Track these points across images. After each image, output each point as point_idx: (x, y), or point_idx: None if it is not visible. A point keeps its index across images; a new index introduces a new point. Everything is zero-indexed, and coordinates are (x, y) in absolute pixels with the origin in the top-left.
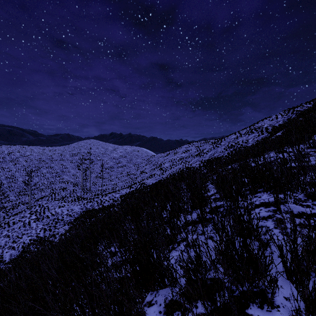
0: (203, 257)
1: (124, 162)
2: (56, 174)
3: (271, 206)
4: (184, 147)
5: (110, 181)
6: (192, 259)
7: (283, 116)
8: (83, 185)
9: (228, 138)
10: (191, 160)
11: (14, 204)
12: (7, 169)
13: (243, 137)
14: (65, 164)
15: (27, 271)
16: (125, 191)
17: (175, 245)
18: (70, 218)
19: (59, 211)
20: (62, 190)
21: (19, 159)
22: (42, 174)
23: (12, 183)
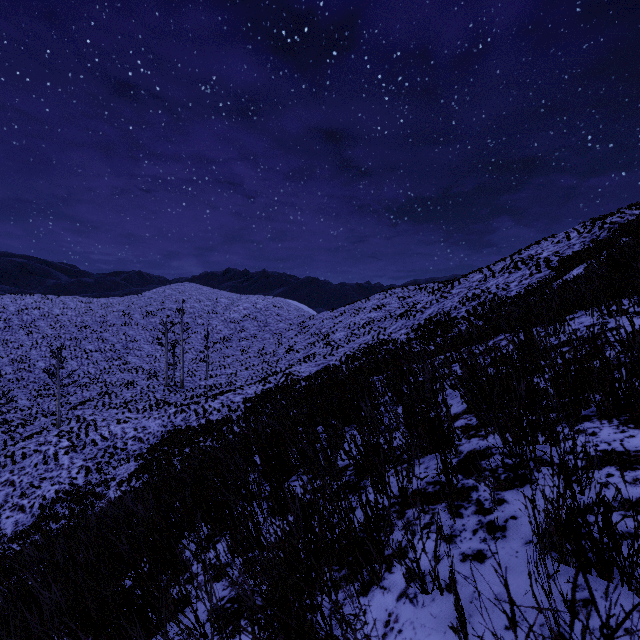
0: (468, 629)
1: (252, 329)
2: (113, 354)
3: (637, 465)
4: (376, 299)
5: (223, 369)
6: None
7: (581, 234)
8: (169, 376)
9: (466, 280)
10: (391, 325)
11: (26, 416)
12: (14, 343)
13: (497, 277)
14: (132, 334)
15: None
16: (253, 390)
17: (380, 577)
18: (141, 447)
19: (119, 430)
20: (126, 387)
21: (38, 323)
22: (84, 354)
23: (23, 373)
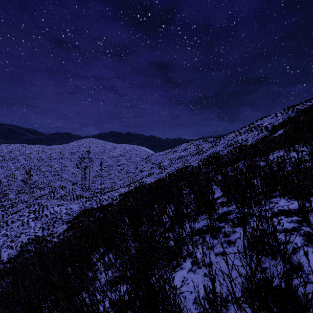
0: (216, 281)
1: (123, 161)
2: (55, 173)
3: (293, 215)
4: (183, 146)
5: (109, 180)
6: (209, 297)
7: (282, 114)
8: (82, 183)
9: (227, 137)
10: (190, 158)
11: (13, 203)
12: (7, 167)
13: (242, 135)
14: (64, 163)
15: (9, 288)
16: (124, 190)
17: (180, 263)
18: (69, 217)
19: (58, 209)
20: (61, 189)
21: (18, 158)
22: (41, 173)
23: (11, 182)
